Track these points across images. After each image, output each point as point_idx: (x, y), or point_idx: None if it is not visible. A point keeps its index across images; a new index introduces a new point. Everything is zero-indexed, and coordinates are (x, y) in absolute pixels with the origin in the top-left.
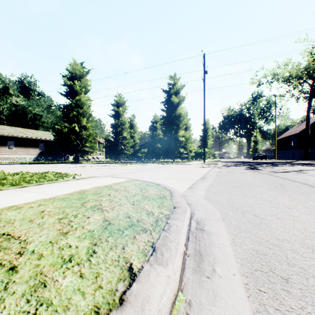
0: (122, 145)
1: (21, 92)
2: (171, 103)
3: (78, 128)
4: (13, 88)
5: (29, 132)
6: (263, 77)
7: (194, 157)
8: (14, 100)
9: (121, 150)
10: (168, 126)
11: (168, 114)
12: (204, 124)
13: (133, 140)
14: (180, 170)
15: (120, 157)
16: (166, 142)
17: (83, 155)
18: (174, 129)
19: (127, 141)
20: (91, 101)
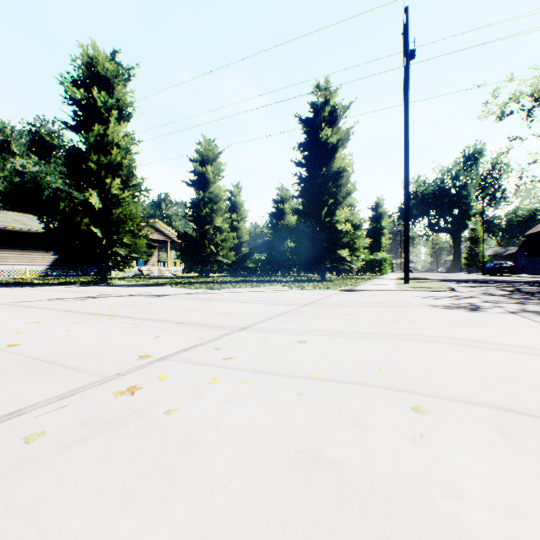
0: (213, 246)
1: (36, 150)
2: (319, 145)
3: (102, 202)
4: (18, 143)
5: (34, 220)
6: (514, 96)
7: (360, 269)
8: (18, 163)
9: (211, 255)
10: (312, 199)
11: (311, 173)
12: (408, 186)
13: (237, 236)
14: (442, 347)
15: (210, 269)
16: (306, 236)
17: (121, 265)
18: (326, 205)
19: (222, 237)
20: (134, 140)
